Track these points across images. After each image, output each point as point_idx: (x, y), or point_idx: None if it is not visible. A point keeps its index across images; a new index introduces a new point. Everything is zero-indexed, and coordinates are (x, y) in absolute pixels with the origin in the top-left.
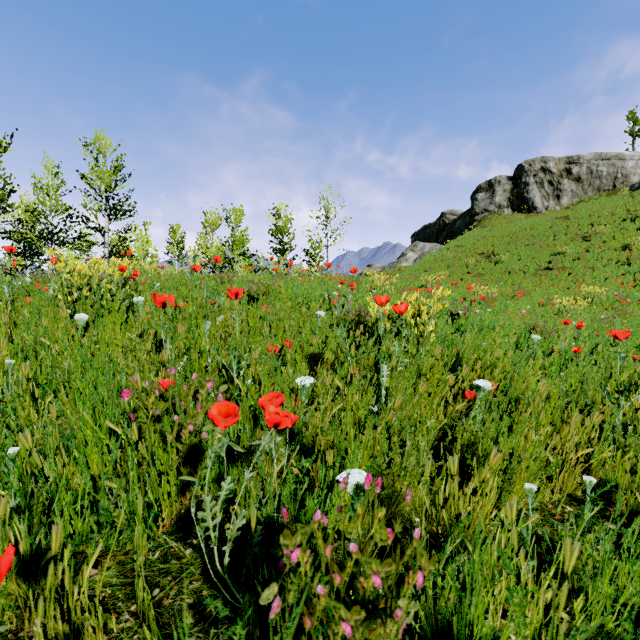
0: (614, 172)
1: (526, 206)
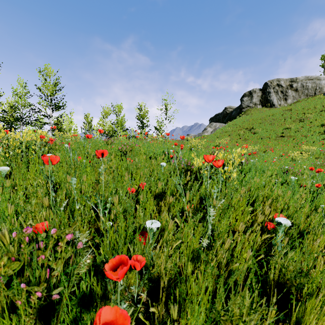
0: (315, 86)
1: (269, 104)
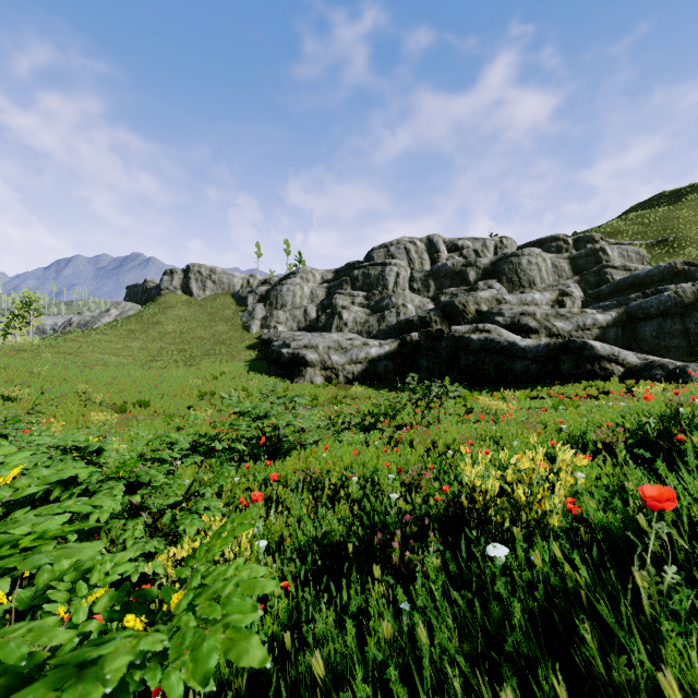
0: (230, 282)
1: (189, 291)
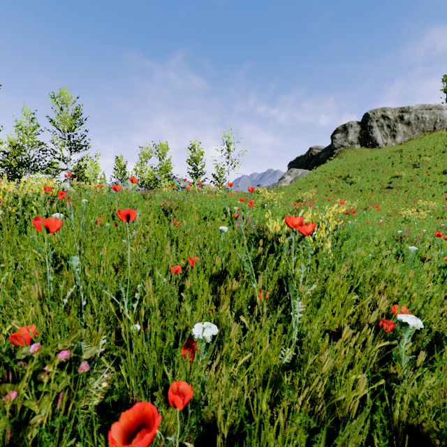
0: (434, 118)
1: (371, 143)
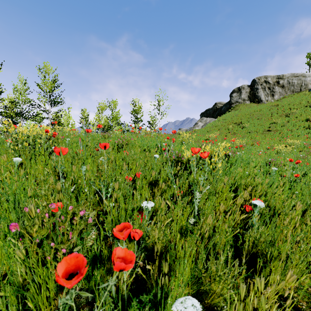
0: (300, 83)
1: (257, 99)
